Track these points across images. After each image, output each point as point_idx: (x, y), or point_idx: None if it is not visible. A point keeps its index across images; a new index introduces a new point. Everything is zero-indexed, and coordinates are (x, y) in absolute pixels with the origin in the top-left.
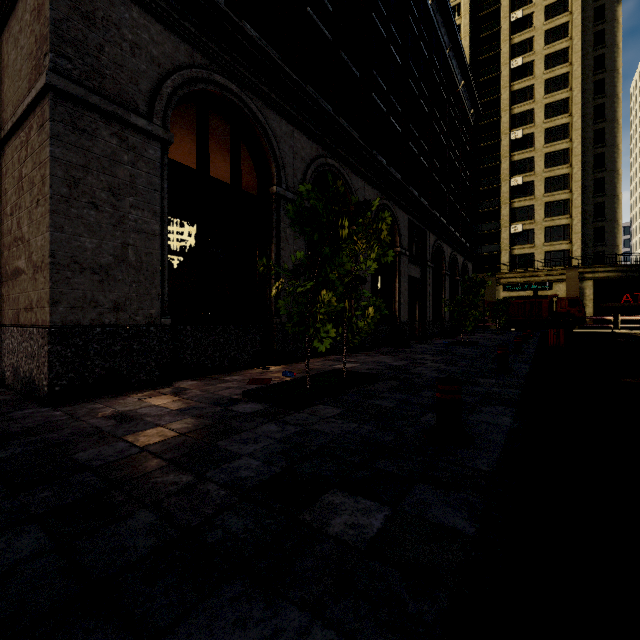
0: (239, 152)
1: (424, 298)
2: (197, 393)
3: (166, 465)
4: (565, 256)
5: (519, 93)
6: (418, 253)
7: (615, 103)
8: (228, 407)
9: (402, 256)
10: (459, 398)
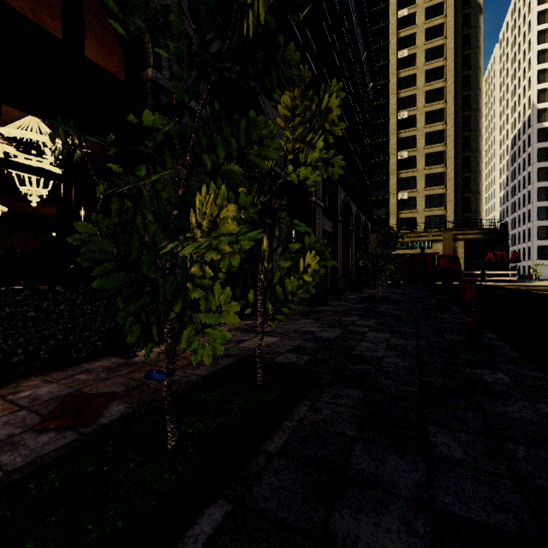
0: None
1: (335, 252)
2: None
3: None
4: (441, 220)
5: (404, 80)
6: (330, 207)
7: (478, 95)
8: None
9: (317, 207)
10: None
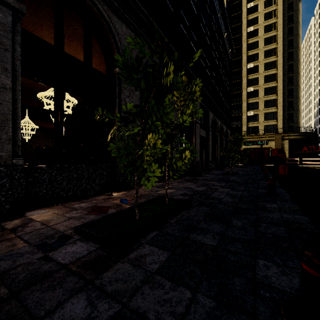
0: (90, 39)
1: (207, 148)
2: (35, 227)
3: None
4: (274, 128)
5: (251, 45)
6: (204, 123)
7: (298, 51)
8: (49, 252)
9: (197, 123)
10: None
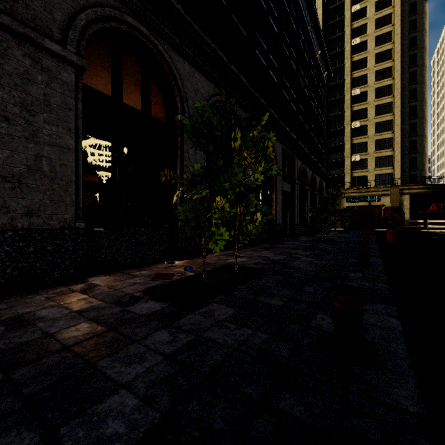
0: (149, 85)
1: (293, 207)
2: (104, 290)
3: (17, 409)
4: (389, 178)
5: (357, 63)
6: (289, 173)
7: (424, 71)
8: (127, 307)
9: (278, 175)
10: (361, 309)
